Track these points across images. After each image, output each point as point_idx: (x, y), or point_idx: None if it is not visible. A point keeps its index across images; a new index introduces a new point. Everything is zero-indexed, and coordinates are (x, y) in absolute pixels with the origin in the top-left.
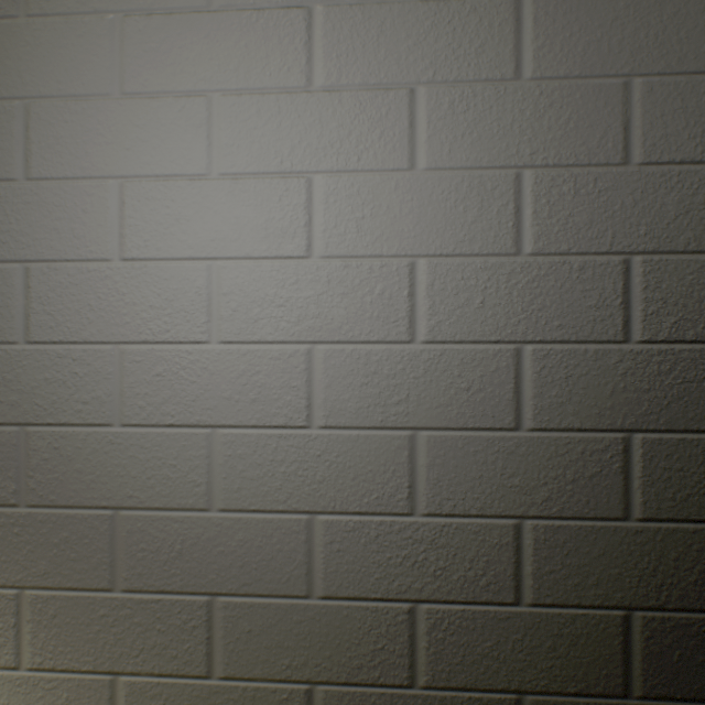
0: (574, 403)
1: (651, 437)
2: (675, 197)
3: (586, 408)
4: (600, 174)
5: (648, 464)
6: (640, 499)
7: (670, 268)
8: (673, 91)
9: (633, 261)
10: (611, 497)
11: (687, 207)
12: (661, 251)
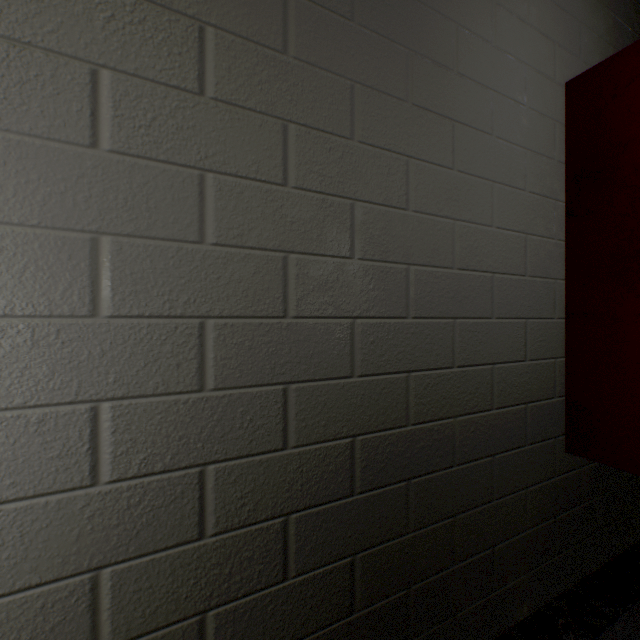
0: (33, 559)
1: (122, 567)
2: (146, 347)
3: (48, 560)
4: (66, 325)
5: (118, 592)
6: (110, 628)
7: (141, 410)
8: (144, 253)
9: (103, 407)
10: (79, 638)
11: (158, 355)
12: (132, 396)
